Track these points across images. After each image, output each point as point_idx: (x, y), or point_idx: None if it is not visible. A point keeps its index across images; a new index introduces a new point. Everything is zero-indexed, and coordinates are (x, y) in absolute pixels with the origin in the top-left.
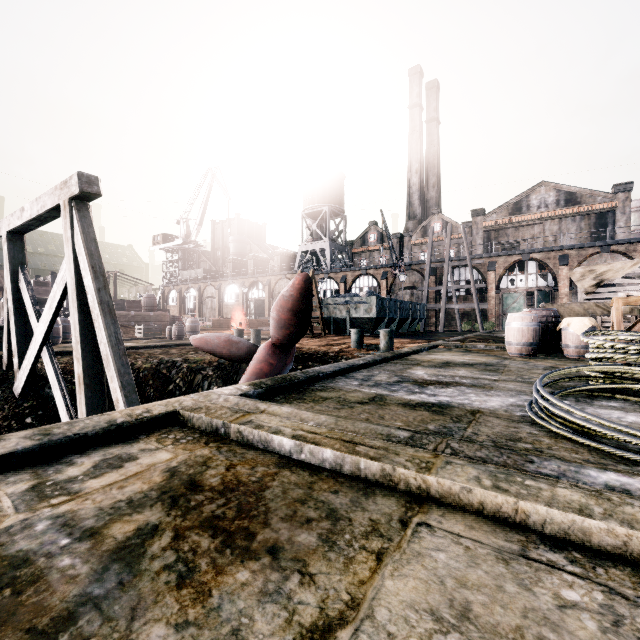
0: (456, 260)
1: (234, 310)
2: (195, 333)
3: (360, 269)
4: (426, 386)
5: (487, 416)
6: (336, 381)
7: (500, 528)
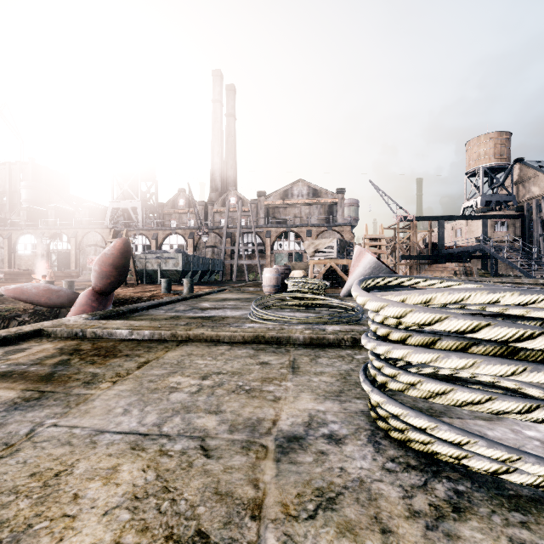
0: (245, 228)
1: (30, 261)
2: None
3: (170, 229)
4: (206, 310)
5: (229, 318)
6: (149, 311)
7: (211, 342)
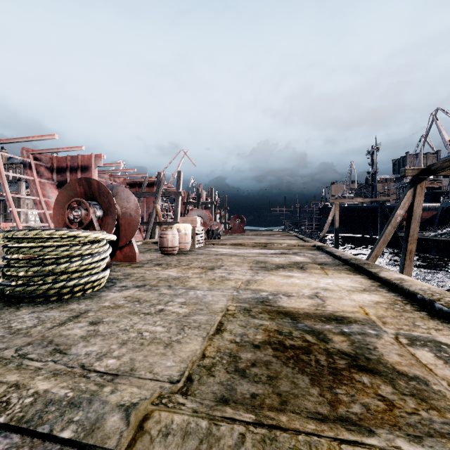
0: None
1: None
2: None
3: None
4: None
5: None
6: None
7: None
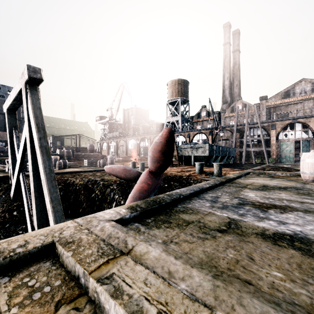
0: (252, 124)
1: (133, 152)
2: (112, 164)
3: (197, 130)
4: (266, 210)
5: None
6: (192, 202)
7: None
